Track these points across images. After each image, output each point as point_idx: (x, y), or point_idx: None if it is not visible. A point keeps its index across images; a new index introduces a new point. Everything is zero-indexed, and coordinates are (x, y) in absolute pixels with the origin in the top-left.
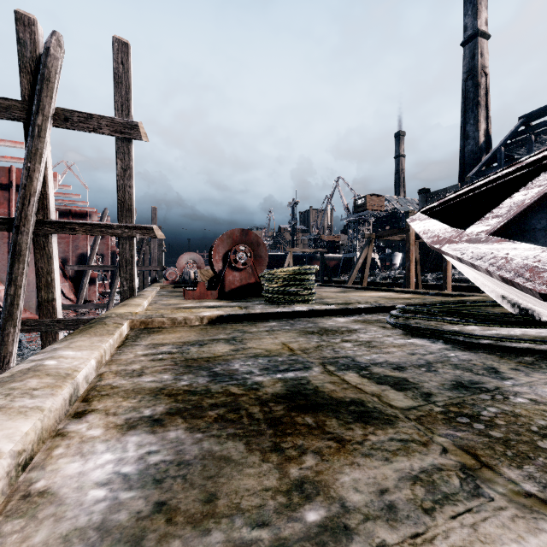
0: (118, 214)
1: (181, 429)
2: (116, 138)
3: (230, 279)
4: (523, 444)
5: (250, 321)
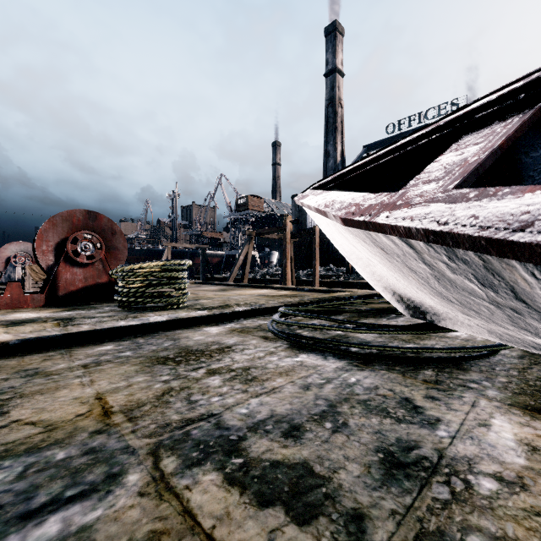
0: None
1: None
2: None
3: (67, 277)
4: None
5: (68, 346)
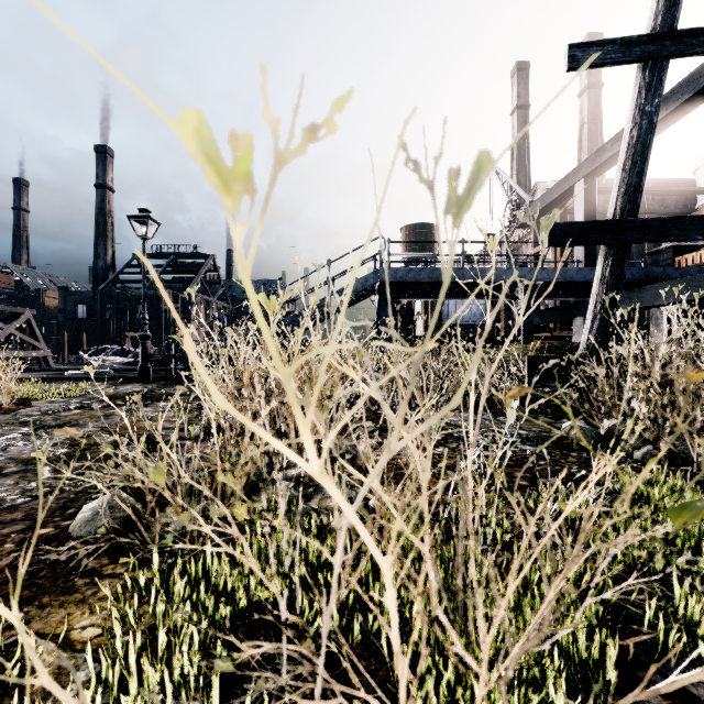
0: None
1: None
2: None
3: None
4: None
5: None
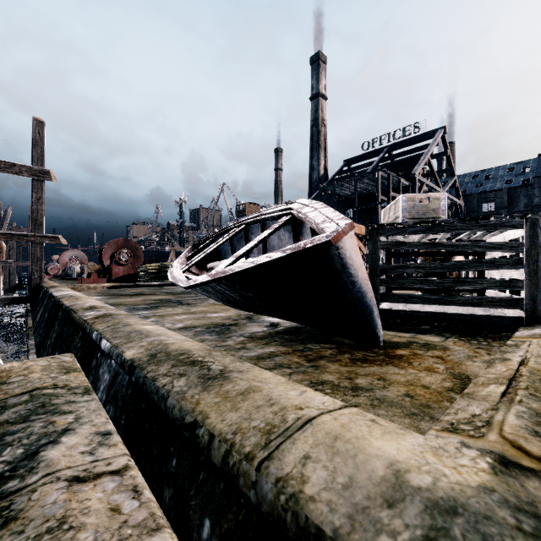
0: (32, 228)
1: (110, 296)
2: (33, 179)
3: (116, 271)
4: (179, 294)
5: (129, 288)
